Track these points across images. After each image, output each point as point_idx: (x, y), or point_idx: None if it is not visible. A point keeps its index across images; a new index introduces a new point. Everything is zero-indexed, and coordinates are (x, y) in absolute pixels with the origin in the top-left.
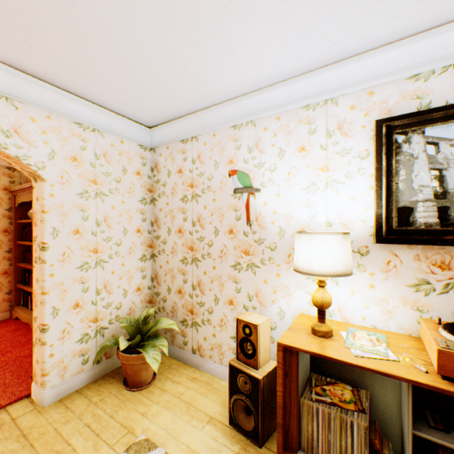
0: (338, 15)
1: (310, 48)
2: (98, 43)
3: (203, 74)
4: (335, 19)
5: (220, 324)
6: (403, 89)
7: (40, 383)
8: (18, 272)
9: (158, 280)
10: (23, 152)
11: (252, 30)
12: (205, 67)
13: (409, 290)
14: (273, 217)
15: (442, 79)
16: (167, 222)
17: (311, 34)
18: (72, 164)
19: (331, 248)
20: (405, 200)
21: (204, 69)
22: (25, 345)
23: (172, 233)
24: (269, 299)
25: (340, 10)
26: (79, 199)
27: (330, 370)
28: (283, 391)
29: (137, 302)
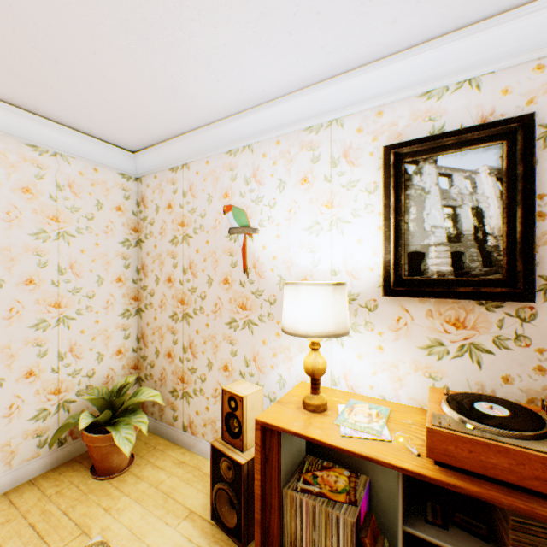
0: (324, 16)
1: (302, 57)
2: (33, 44)
3: (179, 87)
4: (322, 21)
5: (214, 395)
6: (415, 108)
7: None
8: None
9: (145, 341)
10: None
11: (224, 32)
12: (179, 78)
13: (421, 353)
14: (273, 263)
15: (456, 98)
16: (155, 269)
17: (299, 39)
18: (24, 197)
19: (319, 303)
20: (416, 243)
21: (179, 81)
22: None
23: (161, 283)
24: (269, 364)
25: (325, 10)
26: (33, 241)
27: (329, 452)
28: (262, 480)
29: (118, 368)
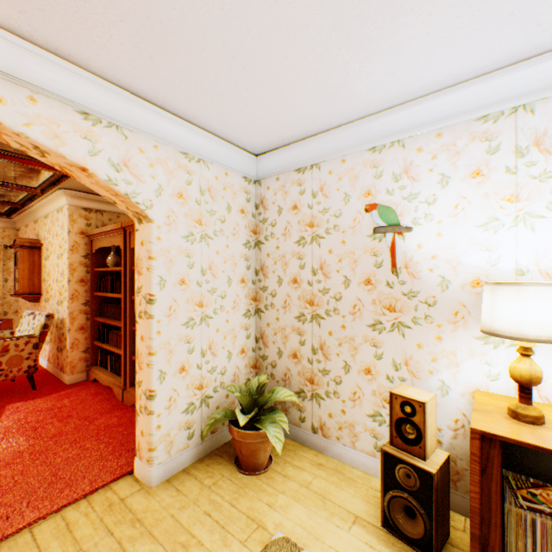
0: None
1: (507, 38)
2: (233, 53)
3: (347, 84)
4: None
5: (351, 398)
6: None
7: (146, 459)
8: (95, 328)
9: (264, 341)
10: (131, 189)
11: (437, 19)
12: (354, 75)
13: None
14: (431, 263)
15: None
16: (276, 270)
17: (517, 18)
18: (178, 202)
19: None
20: None
21: (352, 77)
22: (111, 412)
23: (284, 284)
24: (425, 369)
25: None
26: (184, 243)
27: (534, 468)
28: (479, 493)
29: (241, 367)
